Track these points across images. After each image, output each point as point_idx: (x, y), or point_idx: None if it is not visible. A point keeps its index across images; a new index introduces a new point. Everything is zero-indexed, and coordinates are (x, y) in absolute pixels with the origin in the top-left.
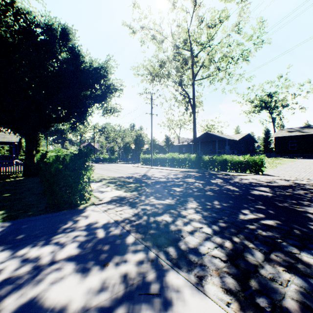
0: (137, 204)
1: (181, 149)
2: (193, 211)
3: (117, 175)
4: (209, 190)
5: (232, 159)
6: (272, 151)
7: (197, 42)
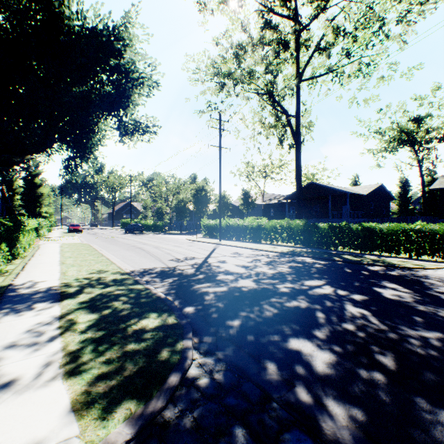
0: None
1: (268, 211)
2: None
3: (142, 266)
4: None
5: (387, 228)
6: (414, 214)
7: None
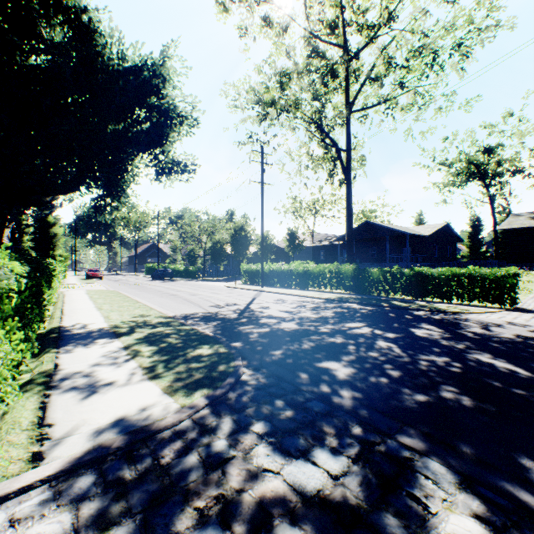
0: (182, 501)
1: (318, 255)
2: None
3: (182, 311)
4: (437, 373)
5: (438, 273)
6: (486, 258)
7: (359, 25)
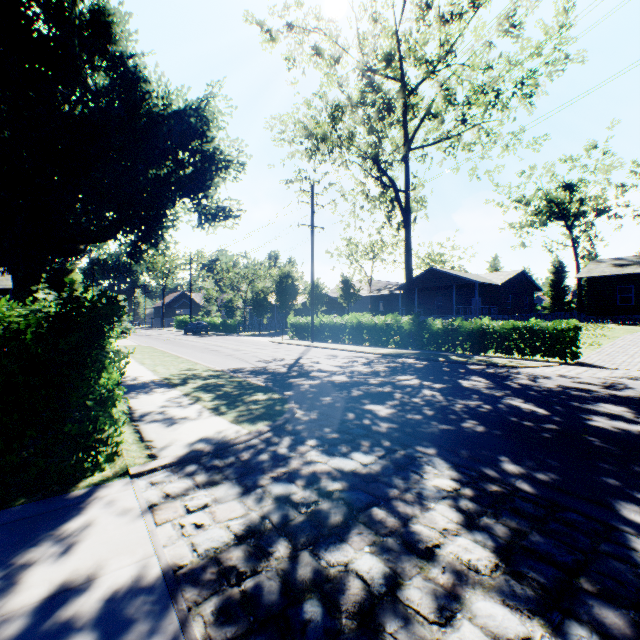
0: (262, 473)
1: (376, 306)
2: (455, 516)
3: (229, 366)
4: (466, 412)
5: (500, 326)
6: (570, 310)
7: (416, 59)
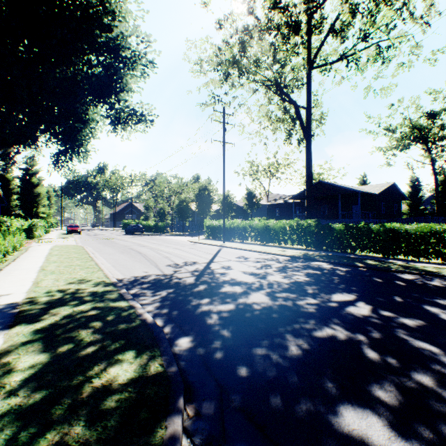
0: None
1: (273, 212)
2: None
3: (134, 273)
4: None
5: (415, 229)
6: (425, 215)
7: None
